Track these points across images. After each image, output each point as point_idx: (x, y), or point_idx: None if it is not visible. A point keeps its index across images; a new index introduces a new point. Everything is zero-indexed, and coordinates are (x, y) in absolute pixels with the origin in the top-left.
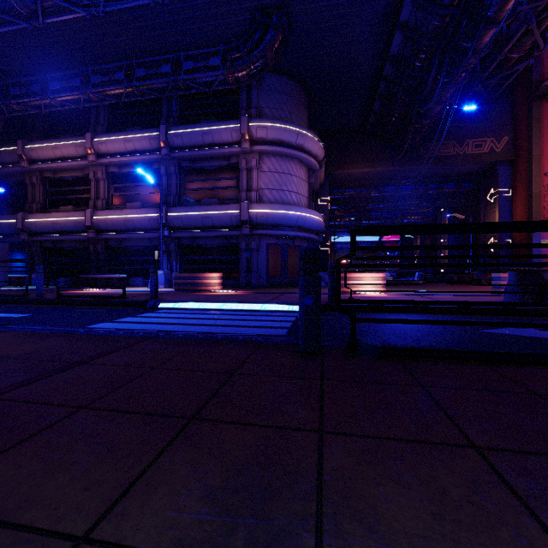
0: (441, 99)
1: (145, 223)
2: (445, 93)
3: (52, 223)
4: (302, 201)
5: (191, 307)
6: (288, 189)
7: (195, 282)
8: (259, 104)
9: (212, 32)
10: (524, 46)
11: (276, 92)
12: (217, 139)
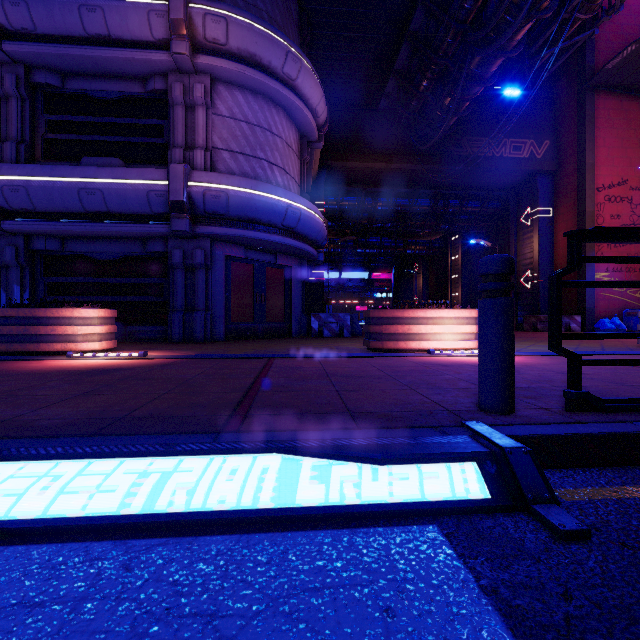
0: (507, 45)
1: None
2: (517, 33)
3: None
4: (291, 187)
5: None
6: (267, 158)
7: (31, 333)
8: None
9: None
10: (595, 3)
11: None
12: (115, 25)
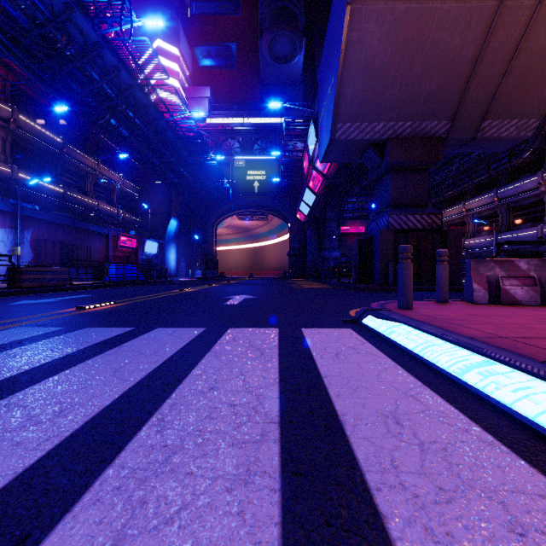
0: None
1: (487, 244)
2: None
3: None
4: None
5: None
6: None
7: None
8: None
9: None
10: None
11: None
12: (524, 189)
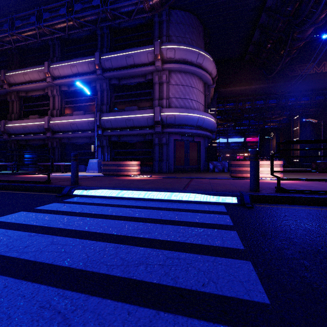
0: (315, 21)
1: (85, 125)
2: (320, 15)
3: (23, 126)
4: (200, 108)
5: (104, 195)
6: (190, 98)
7: (118, 169)
8: (168, 34)
9: None
10: None
11: (181, 24)
12: (136, 60)
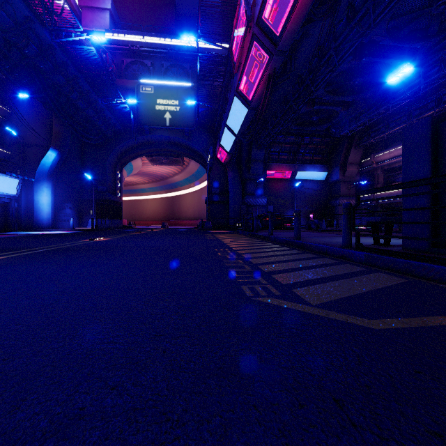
0: None
1: None
2: None
3: (388, 193)
4: None
5: None
6: None
7: None
8: None
9: None
10: None
11: None
12: None
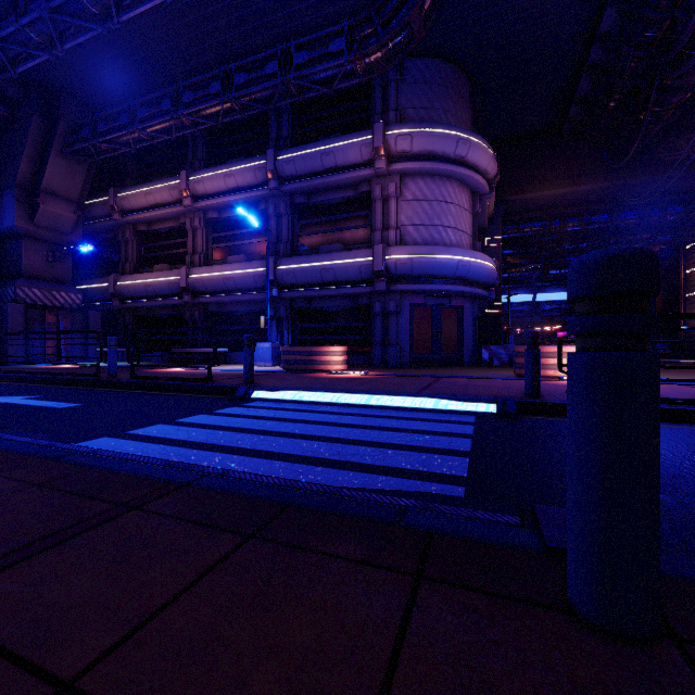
0: None
1: (249, 281)
2: None
3: (145, 285)
4: (463, 241)
5: (297, 399)
6: (442, 224)
7: (310, 359)
8: (399, 105)
9: (334, 6)
10: None
11: (425, 83)
12: (340, 160)
